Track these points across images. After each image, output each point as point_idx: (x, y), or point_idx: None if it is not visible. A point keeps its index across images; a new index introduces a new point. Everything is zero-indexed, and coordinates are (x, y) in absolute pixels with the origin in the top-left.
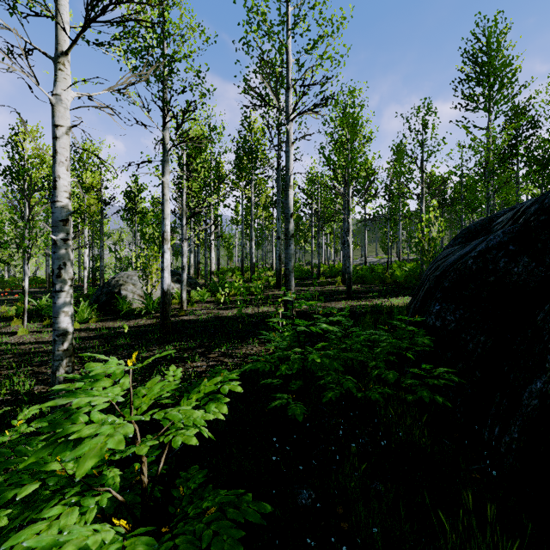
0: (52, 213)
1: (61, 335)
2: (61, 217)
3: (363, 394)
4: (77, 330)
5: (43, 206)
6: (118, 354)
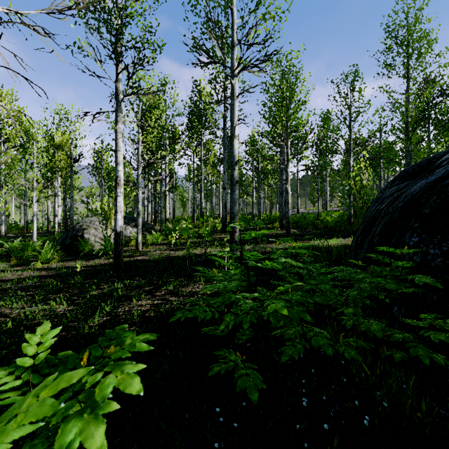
0: None
1: None
2: None
3: (333, 350)
4: (39, 269)
5: (9, 156)
6: (69, 292)
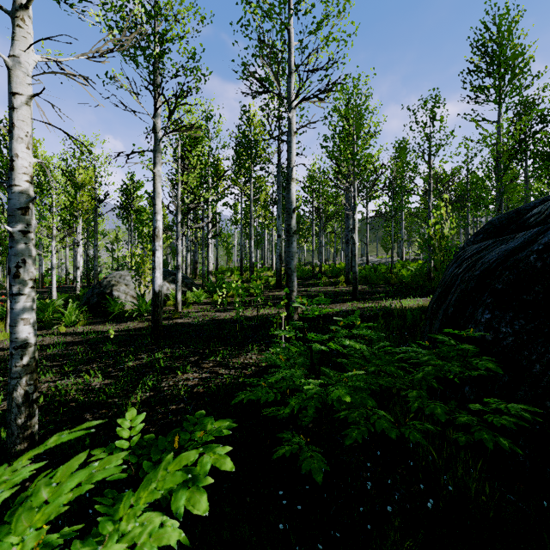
0: (9, 200)
1: (19, 348)
2: (19, 205)
3: (398, 433)
4: (63, 334)
5: None
6: (102, 363)
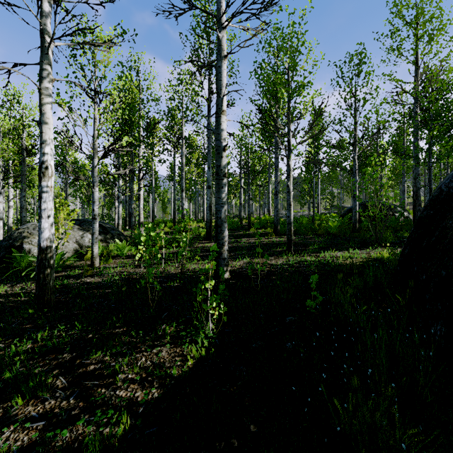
0: None
1: None
2: None
3: None
4: None
5: None
6: None
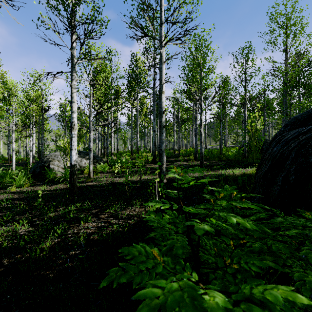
0: None
1: None
2: None
3: None
4: (13, 193)
5: None
6: (31, 213)
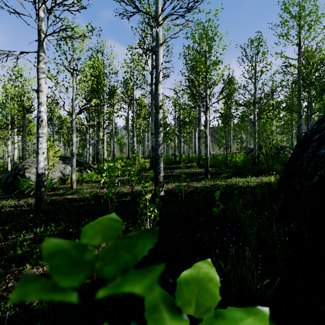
0: None
1: None
2: None
3: None
4: None
5: None
6: None
